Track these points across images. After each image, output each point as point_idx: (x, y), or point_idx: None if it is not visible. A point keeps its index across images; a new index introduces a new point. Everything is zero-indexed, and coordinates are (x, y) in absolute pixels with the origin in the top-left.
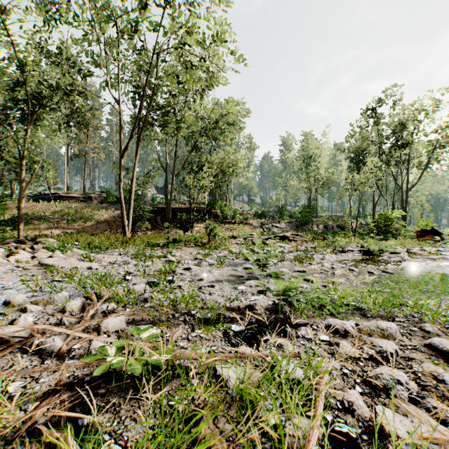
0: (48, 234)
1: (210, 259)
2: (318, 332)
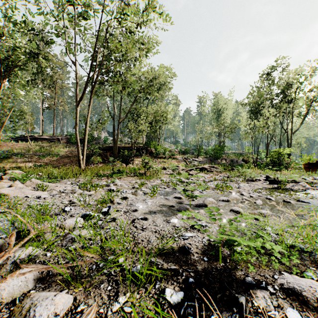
0: (23, 166)
1: (145, 187)
2: (279, 300)
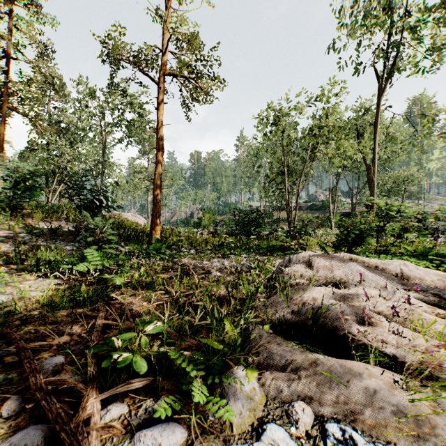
0: None
1: None
2: None
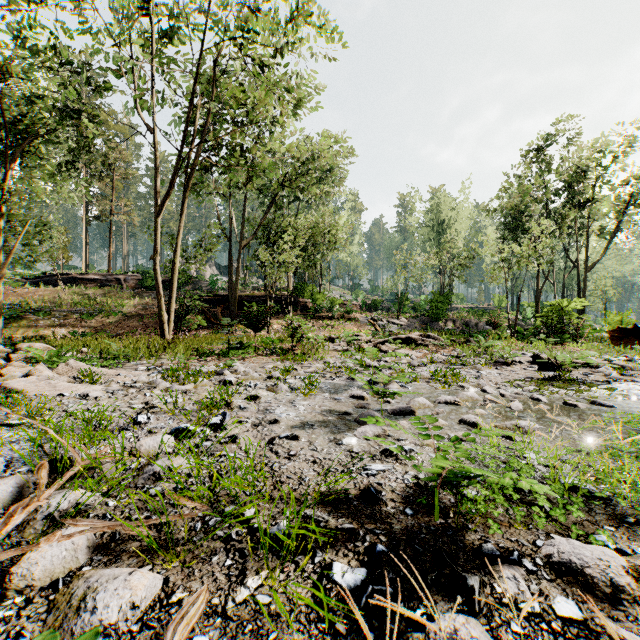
0: (49, 335)
1: (293, 377)
2: (542, 584)
